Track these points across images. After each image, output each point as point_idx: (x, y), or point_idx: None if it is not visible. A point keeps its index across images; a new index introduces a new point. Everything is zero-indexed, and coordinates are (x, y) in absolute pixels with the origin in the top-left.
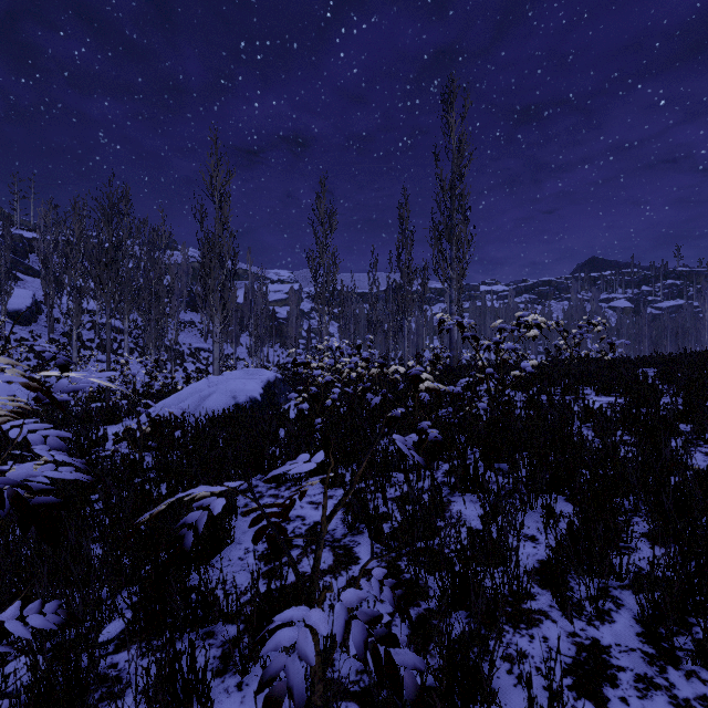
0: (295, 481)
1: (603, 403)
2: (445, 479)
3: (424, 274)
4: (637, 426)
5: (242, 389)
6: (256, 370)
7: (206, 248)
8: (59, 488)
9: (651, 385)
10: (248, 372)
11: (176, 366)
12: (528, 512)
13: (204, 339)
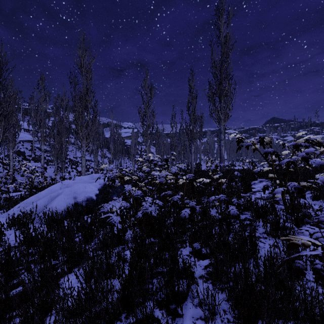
0: None
1: None
2: None
3: (201, 120)
4: None
5: (82, 191)
6: (98, 175)
7: (76, 101)
8: None
9: None
10: (93, 176)
11: (72, 169)
12: None
13: (89, 155)
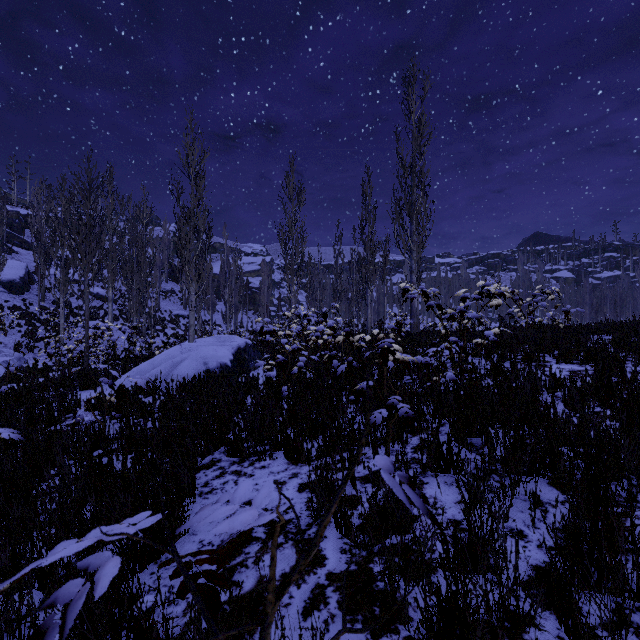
0: (259, 456)
1: (566, 371)
2: (415, 455)
3: (385, 247)
4: (614, 399)
5: (213, 356)
6: (227, 336)
7: (182, 222)
8: (4, 469)
9: (612, 353)
10: (220, 338)
11: (157, 332)
12: (509, 499)
13: (183, 306)
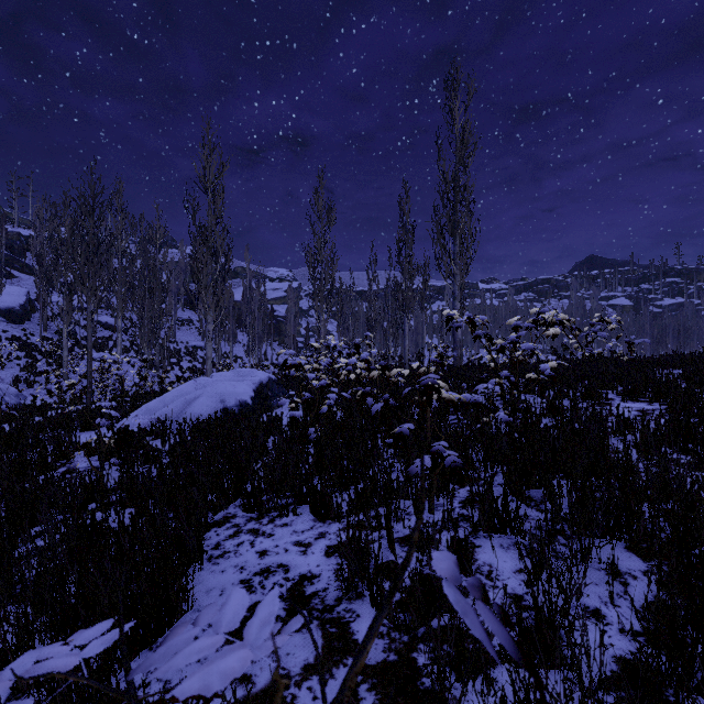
0: (281, 512)
1: (633, 410)
2: (463, 511)
3: (425, 271)
4: (696, 444)
5: (232, 392)
6: (247, 370)
7: (198, 242)
8: None
9: (685, 390)
10: (239, 373)
11: (172, 365)
12: (580, 567)
13: (201, 337)
